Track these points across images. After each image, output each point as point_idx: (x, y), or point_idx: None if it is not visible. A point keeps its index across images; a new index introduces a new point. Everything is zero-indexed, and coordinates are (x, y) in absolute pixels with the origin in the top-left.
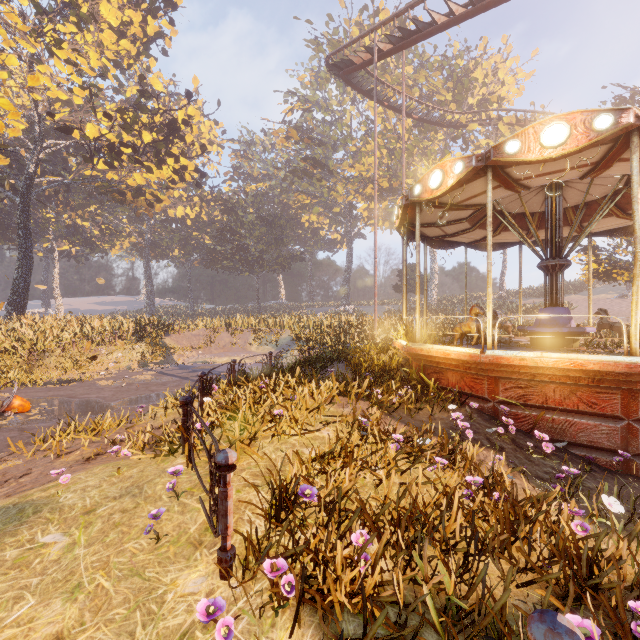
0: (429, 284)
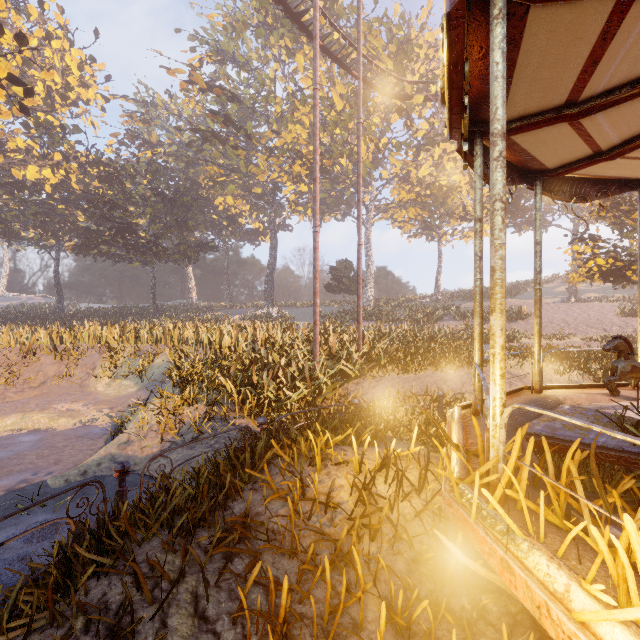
0: (365, 284)
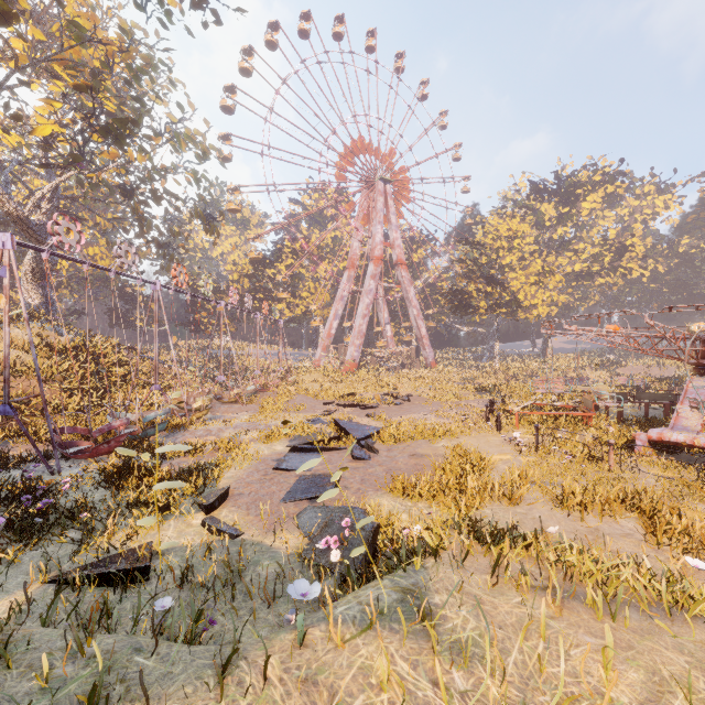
0: None
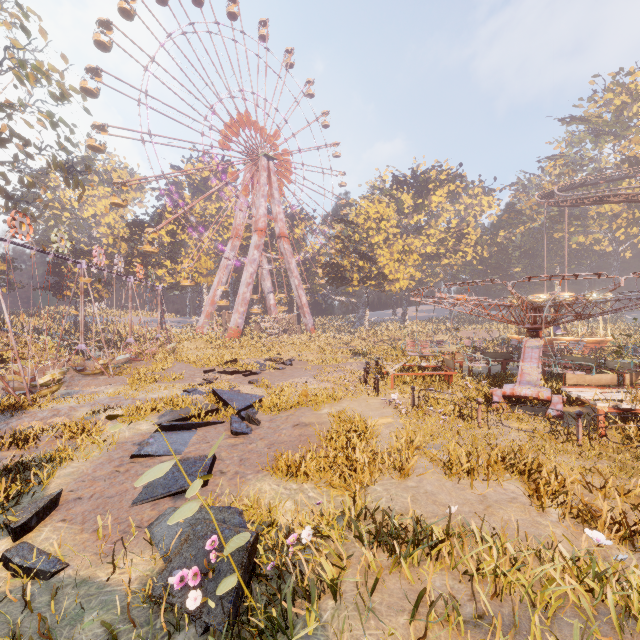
0: None
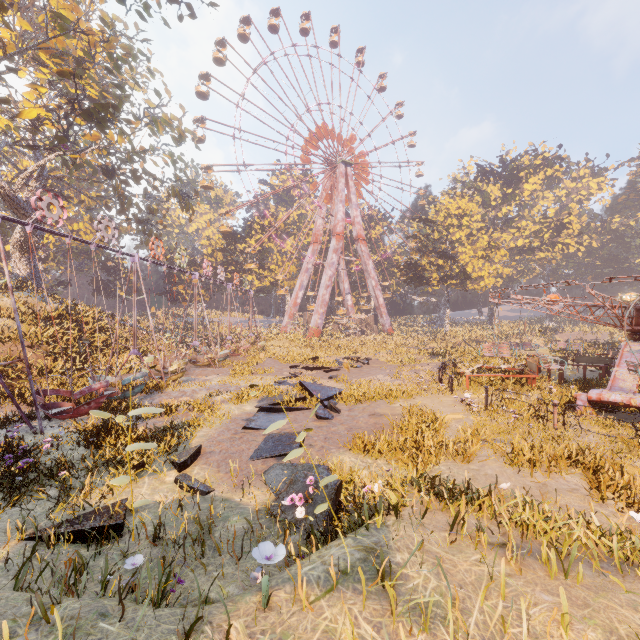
0: None
